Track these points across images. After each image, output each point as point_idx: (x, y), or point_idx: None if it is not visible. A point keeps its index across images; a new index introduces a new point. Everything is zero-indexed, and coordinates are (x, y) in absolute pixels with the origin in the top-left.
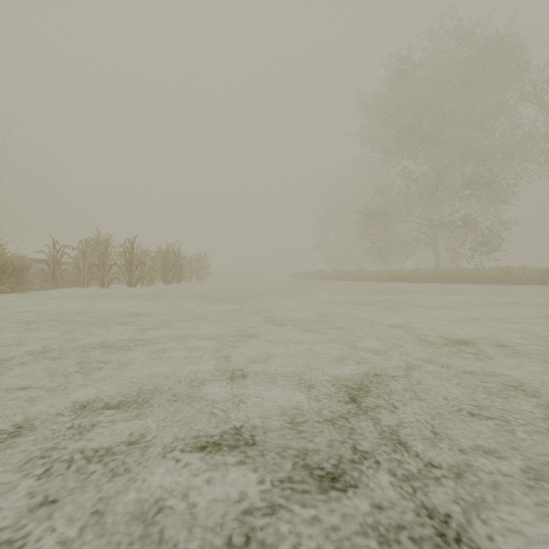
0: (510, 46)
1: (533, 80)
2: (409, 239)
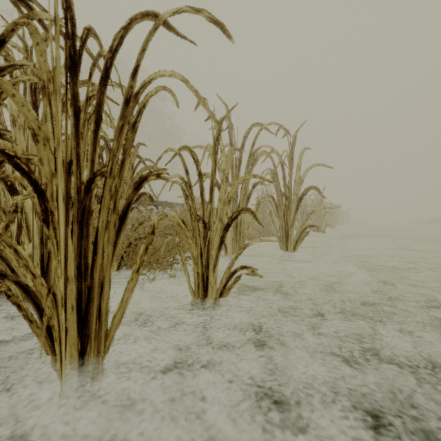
0: None
1: None
2: None
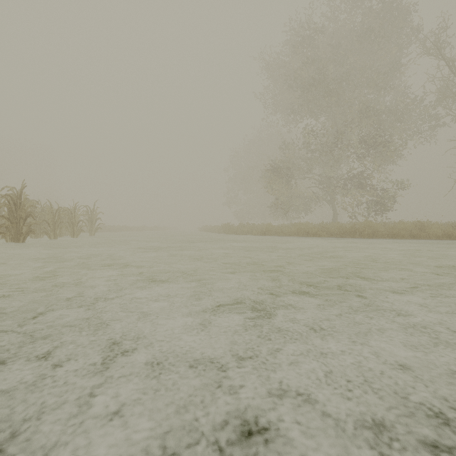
0: (407, 8)
1: (436, 32)
2: (312, 194)
